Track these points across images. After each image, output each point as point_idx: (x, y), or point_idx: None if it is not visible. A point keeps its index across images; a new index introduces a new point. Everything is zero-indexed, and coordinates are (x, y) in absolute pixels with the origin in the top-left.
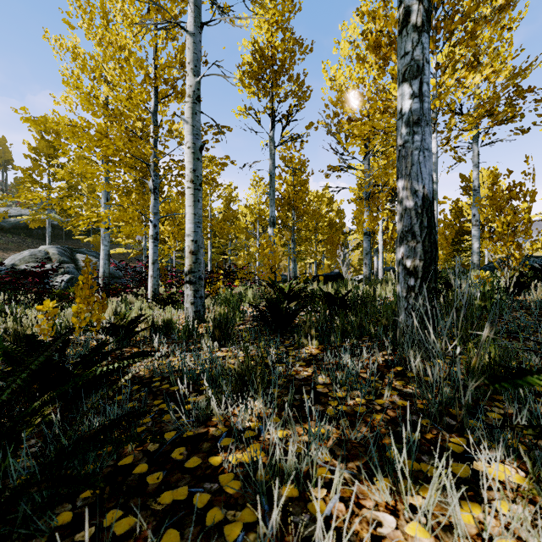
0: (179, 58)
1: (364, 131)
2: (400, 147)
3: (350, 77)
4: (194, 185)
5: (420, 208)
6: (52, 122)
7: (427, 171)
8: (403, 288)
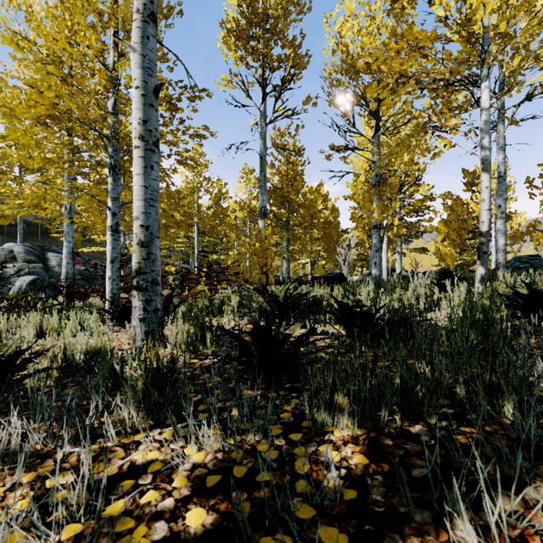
0: None
1: (395, 69)
2: None
3: (358, 32)
4: (144, 144)
5: None
6: None
7: None
8: None
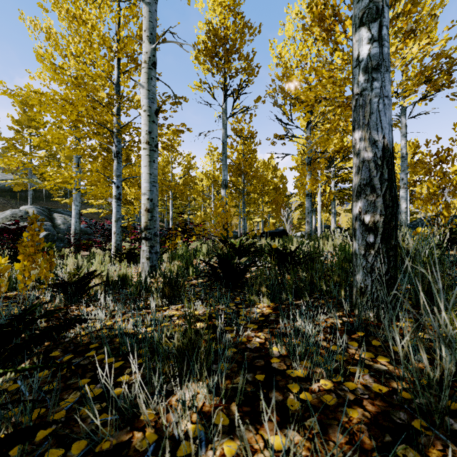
0: (140, 34)
1: (310, 97)
2: (356, 96)
3: (294, 54)
4: (149, 147)
5: (380, 160)
6: (18, 88)
7: (387, 120)
8: (361, 245)
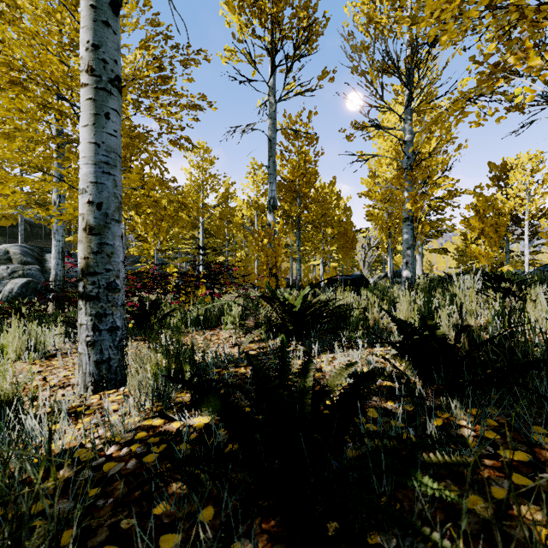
0: None
1: None
2: None
3: None
4: (95, 80)
5: None
6: None
7: None
8: None
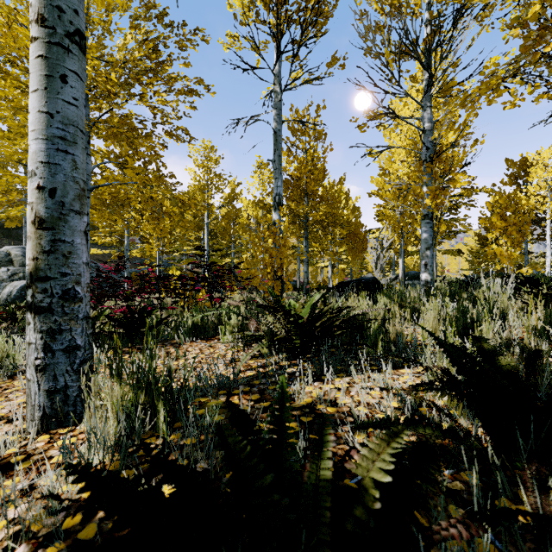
0: None
1: None
2: None
3: None
4: (47, 32)
5: None
6: None
7: None
8: None
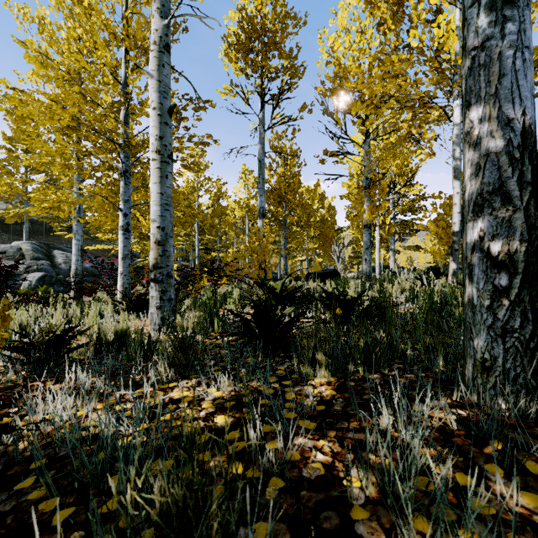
0: None
1: (375, 92)
2: (474, 52)
3: (349, 48)
4: (160, 157)
5: (518, 150)
6: None
7: (528, 86)
8: (483, 291)
